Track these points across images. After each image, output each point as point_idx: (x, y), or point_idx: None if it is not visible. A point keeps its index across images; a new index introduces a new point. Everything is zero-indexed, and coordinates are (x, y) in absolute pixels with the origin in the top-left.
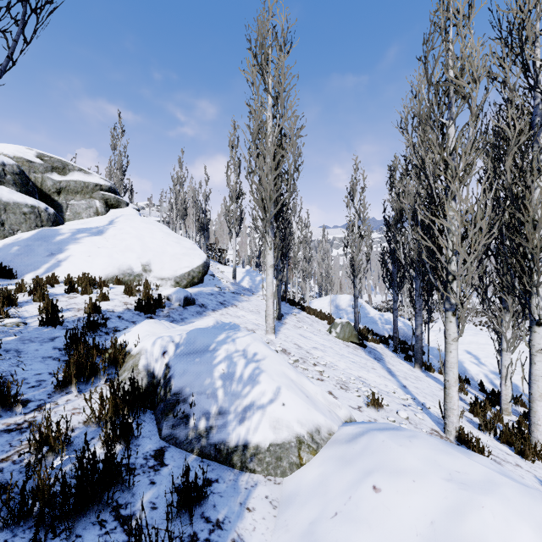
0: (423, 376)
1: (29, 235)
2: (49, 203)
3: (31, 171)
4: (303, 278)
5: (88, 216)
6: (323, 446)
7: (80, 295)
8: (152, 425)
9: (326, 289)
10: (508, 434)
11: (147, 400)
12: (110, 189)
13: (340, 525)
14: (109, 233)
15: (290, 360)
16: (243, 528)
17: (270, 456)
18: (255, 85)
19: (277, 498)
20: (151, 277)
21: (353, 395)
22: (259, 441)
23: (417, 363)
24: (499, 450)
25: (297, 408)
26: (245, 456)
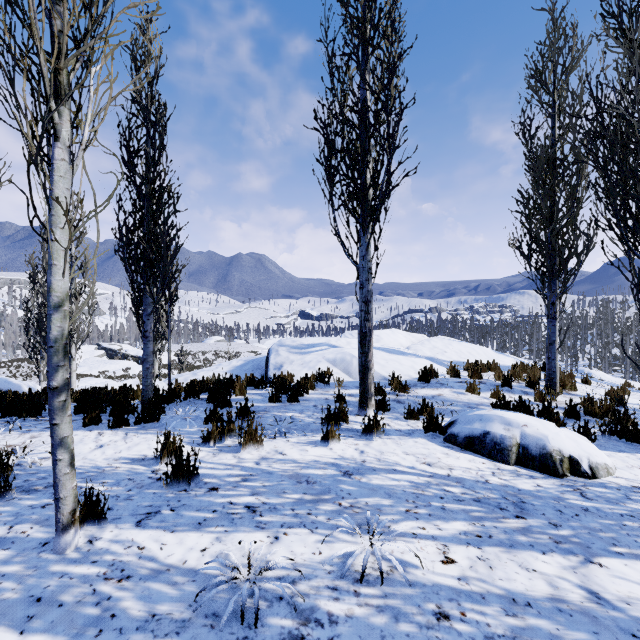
0: None
1: None
2: None
3: None
4: None
5: None
6: None
7: None
8: None
9: None
10: None
11: None
12: None
13: None
14: None
15: None
16: None
17: None
18: None
19: None
20: None
21: None
22: None
23: None
24: None
25: None
26: None
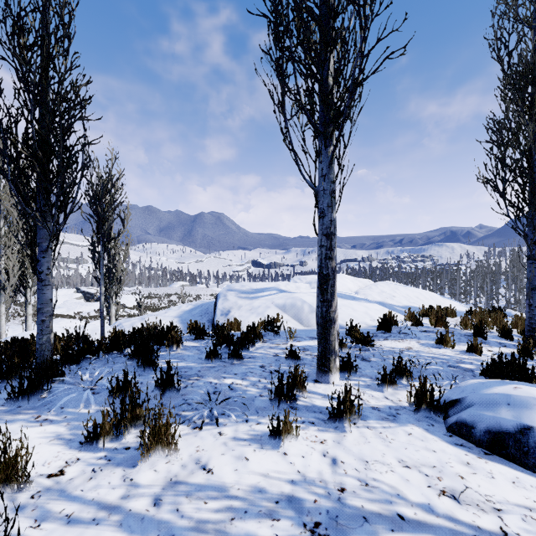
0: None
1: None
2: None
3: None
4: None
5: None
6: None
7: None
8: None
9: None
10: None
11: None
12: None
13: None
14: None
15: None
16: None
17: None
18: None
19: None
20: None
21: None
22: None
23: None
24: None
25: None
26: None
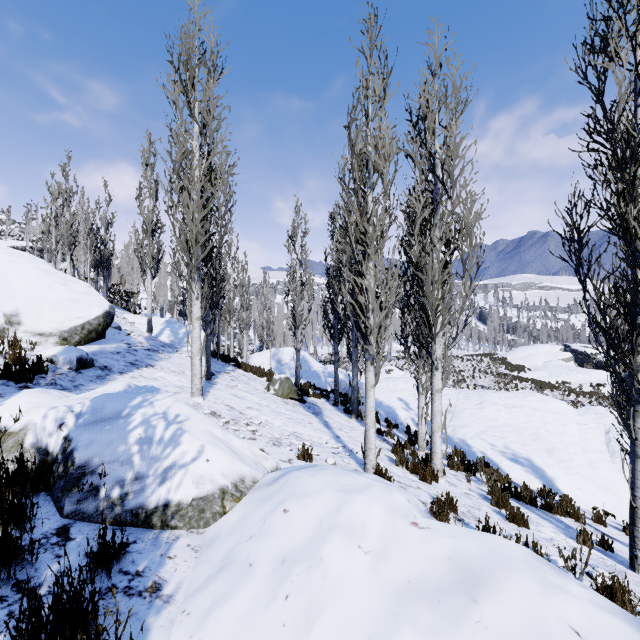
0: (358, 426)
1: None
2: None
3: None
4: (241, 329)
5: None
6: (247, 494)
7: None
8: (49, 506)
9: (267, 341)
10: (416, 465)
11: (39, 482)
12: None
13: (253, 543)
14: None
15: (220, 422)
16: (164, 571)
17: (193, 511)
18: (178, 107)
19: (199, 544)
20: (20, 332)
21: (285, 449)
22: (181, 498)
23: (353, 414)
24: (407, 479)
25: (222, 462)
26: (166, 515)
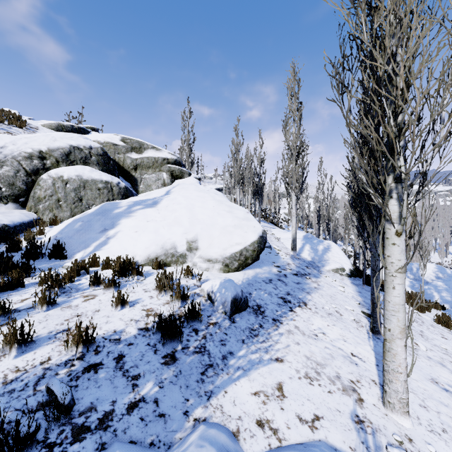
0: None
1: (93, 209)
2: (128, 179)
3: (116, 153)
4: None
5: (157, 187)
6: None
7: (103, 290)
8: None
9: None
10: None
11: None
12: (175, 162)
13: None
14: (162, 204)
15: None
16: None
17: None
18: None
19: None
20: (196, 257)
21: None
22: None
23: None
24: None
25: None
26: None
